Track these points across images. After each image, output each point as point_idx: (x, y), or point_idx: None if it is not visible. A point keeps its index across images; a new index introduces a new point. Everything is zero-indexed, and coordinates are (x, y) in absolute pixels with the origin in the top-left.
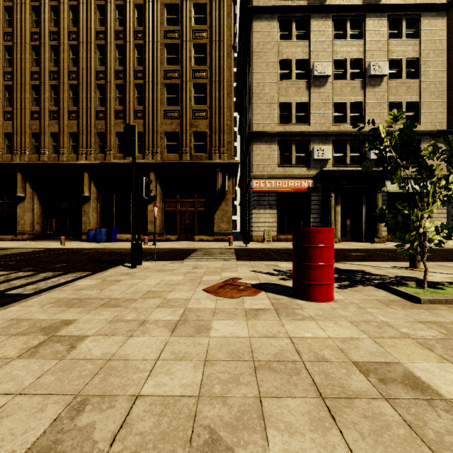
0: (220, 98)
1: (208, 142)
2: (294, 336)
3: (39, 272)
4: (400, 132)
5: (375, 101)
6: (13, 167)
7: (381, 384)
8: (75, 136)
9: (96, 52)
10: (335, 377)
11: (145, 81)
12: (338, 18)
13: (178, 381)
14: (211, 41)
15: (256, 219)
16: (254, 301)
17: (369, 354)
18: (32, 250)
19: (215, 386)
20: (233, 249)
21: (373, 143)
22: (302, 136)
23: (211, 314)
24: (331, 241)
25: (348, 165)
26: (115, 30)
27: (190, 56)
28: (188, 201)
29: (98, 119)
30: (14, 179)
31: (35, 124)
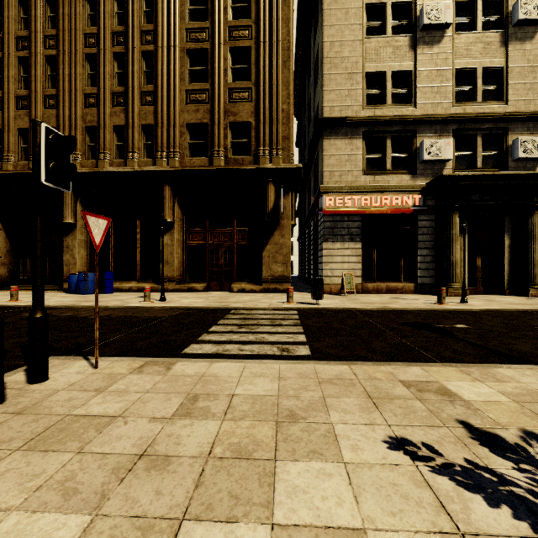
0: (272, 69)
1: (253, 138)
2: None
3: None
4: None
5: (525, 65)
6: None
7: None
8: None
9: (84, 6)
10: None
11: (156, 45)
12: None
13: None
14: None
15: (329, 258)
16: None
17: None
18: None
19: None
20: (296, 310)
21: None
22: (403, 125)
23: None
24: None
25: (479, 169)
26: None
27: (224, 6)
28: (223, 230)
29: (87, 107)
30: None
31: None
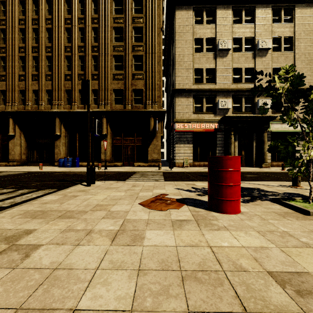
0: (152, 65)
1: (144, 96)
2: (214, 245)
3: (19, 189)
4: (292, 82)
5: (262, 67)
6: (6, 114)
7: (299, 297)
8: (50, 92)
9: (65, 33)
10: (255, 289)
11: (99, 53)
12: (236, 8)
13: (113, 292)
14: (146, 25)
15: (178, 151)
16: (178, 213)
17: (280, 264)
18: (18, 173)
19: (147, 298)
20: (162, 172)
21: (270, 91)
22: (210, 92)
23: (144, 225)
24: (239, 166)
25: (243, 112)
26: (78, 17)
27: (131, 36)
28: (130, 138)
29: (66, 80)
30: (7, 122)
31: (21, 84)
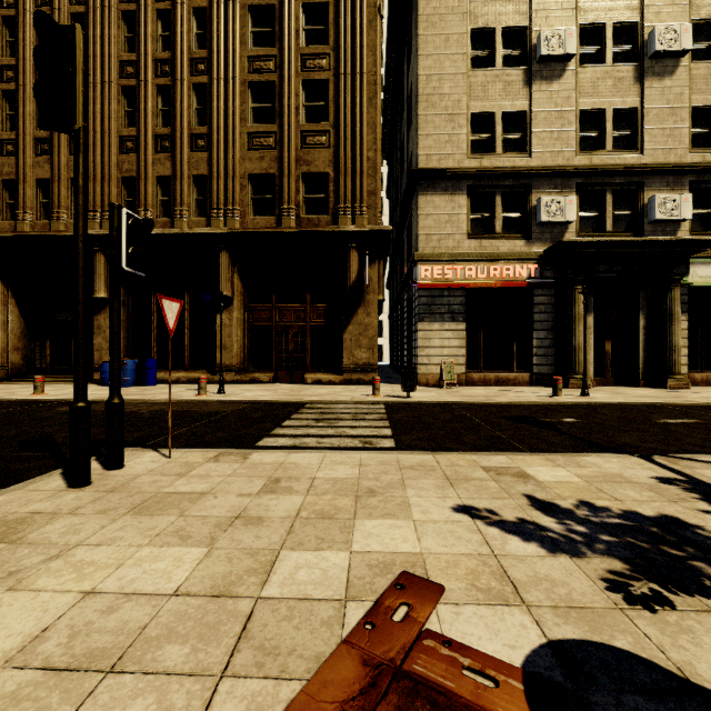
0: (354, 107)
1: (331, 193)
2: None
3: None
4: None
5: (663, 106)
6: None
7: None
8: None
9: (120, 26)
10: None
11: (211, 77)
12: None
13: None
14: None
15: (425, 342)
16: None
17: None
18: None
19: None
20: (383, 404)
21: None
22: (516, 179)
23: None
24: None
25: (608, 233)
26: None
27: (296, 29)
28: (294, 307)
29: (124, 153)
30: None
31: (7, 163)
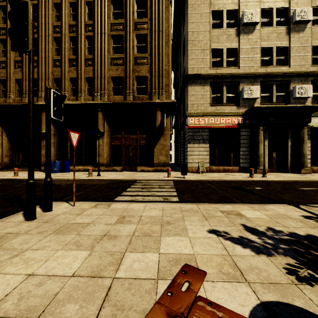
0: (159, 46)
1: (148, 85)
2: None
3: None
4: None
5: (299, 45)
6: None
7: None
8: (36, 82)
9: (53, 10)
10: None
11: (94, 32)
12: None
13: None
14: None
15: (191, 152)
16: None
17: None
18: None
19: None
20: (172, 181)
21: None
22: (232, 78)
23: None
24: None
25: (274, 103)
26: None
27: (132, 11)
28: (131, 137)
29: (55, 67)
30: None
31: (2, 72)
